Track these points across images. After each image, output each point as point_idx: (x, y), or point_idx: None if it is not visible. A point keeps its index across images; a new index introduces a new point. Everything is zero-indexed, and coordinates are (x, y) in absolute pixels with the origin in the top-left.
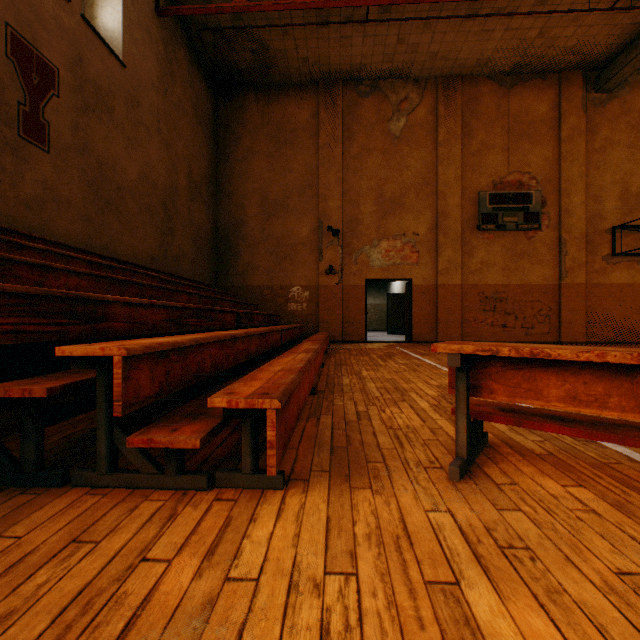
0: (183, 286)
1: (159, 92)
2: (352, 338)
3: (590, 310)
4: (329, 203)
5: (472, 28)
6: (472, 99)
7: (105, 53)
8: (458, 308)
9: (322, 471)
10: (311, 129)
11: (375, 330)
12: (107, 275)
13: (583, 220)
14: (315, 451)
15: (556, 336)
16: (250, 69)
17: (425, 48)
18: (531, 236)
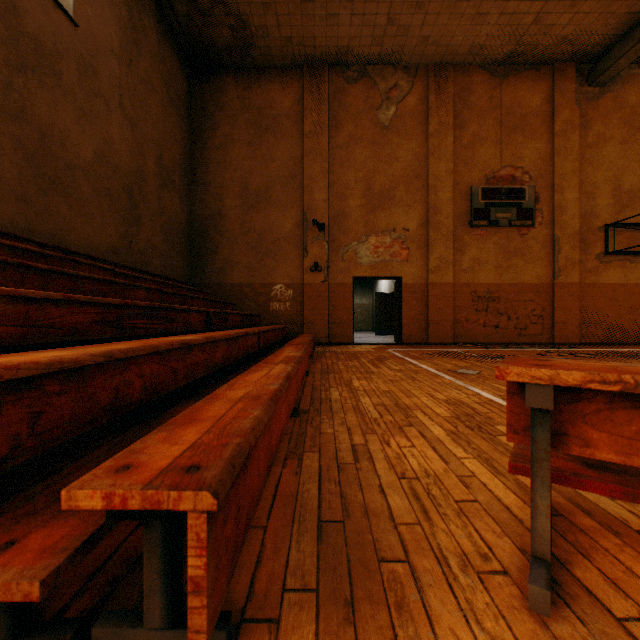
0: (146, 281)
1: (121, 62)
2: (339, 340)
3: (583, 310)
4: (314, 195)
5: (466, 10)
6: (464, 89)
7: (49, 5)
8: (450, 308)
9: (304, 591)
10: (295, 116)
11: (361, 330)
12: (19, 262)
13: (576, 217)
14: (293, 534)
15: (549, 337)
16: (228, 48)
17: (416, 31)
18: (524, 233)
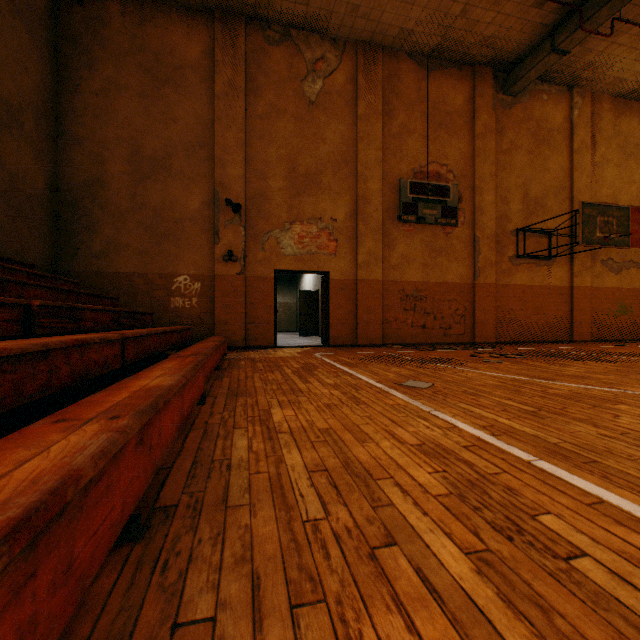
0: None
1: None
2: (258, 343)
3: (499, 310)
4: (228, 170)
5: None
6: (393, 75)
7: None
8: (379, 307)
9: None
10: (204, 70)
11: (284, 331)
12: None
13: (494, 220)
14: None
15: (471, 337)
16: None
17: None
18: (449, 232)
